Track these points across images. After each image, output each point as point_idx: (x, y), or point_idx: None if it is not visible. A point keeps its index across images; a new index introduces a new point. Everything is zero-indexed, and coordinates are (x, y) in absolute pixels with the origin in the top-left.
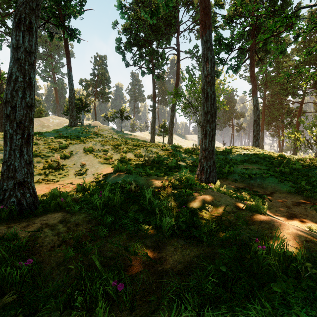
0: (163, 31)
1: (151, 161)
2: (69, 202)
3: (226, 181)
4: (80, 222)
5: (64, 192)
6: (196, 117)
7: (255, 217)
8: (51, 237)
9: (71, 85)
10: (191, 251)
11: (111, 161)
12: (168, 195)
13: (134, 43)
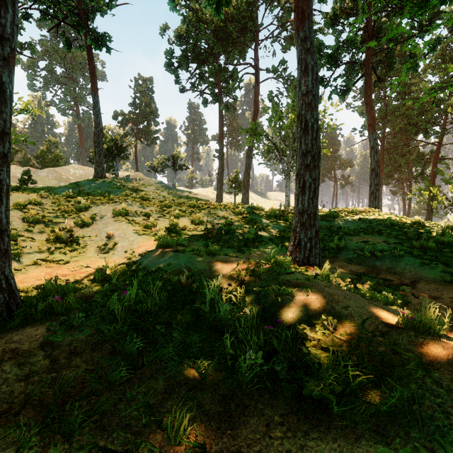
0: (235, 39)
1: (217, 230)
2: (72, 303)
3: (335, 262)
4: (80, 346)
5: (69, 283)
6: (283, 166)
7: (432, 347)
8: (12, 386)
9: (97, 117)
10: (307, 439)
11: (155, 231)
12: (246, 291)
13: (193, 58)
